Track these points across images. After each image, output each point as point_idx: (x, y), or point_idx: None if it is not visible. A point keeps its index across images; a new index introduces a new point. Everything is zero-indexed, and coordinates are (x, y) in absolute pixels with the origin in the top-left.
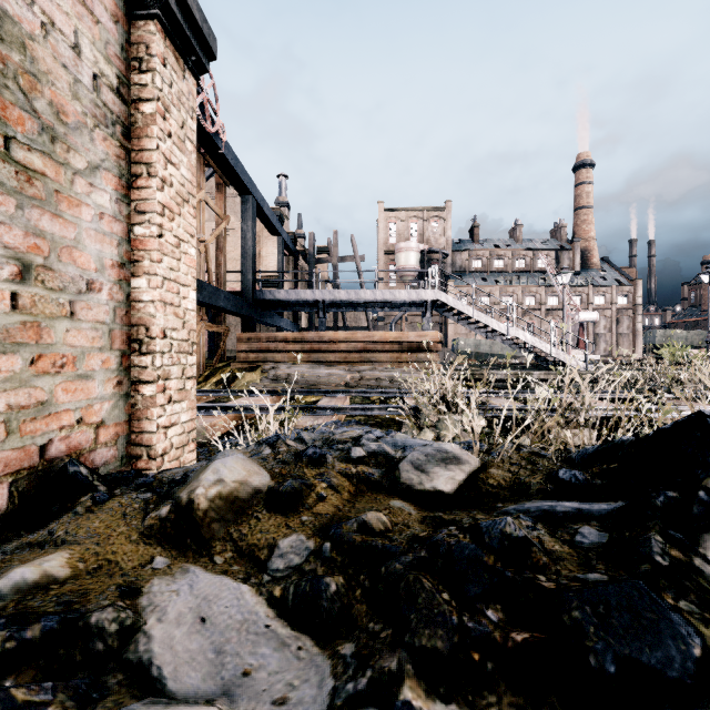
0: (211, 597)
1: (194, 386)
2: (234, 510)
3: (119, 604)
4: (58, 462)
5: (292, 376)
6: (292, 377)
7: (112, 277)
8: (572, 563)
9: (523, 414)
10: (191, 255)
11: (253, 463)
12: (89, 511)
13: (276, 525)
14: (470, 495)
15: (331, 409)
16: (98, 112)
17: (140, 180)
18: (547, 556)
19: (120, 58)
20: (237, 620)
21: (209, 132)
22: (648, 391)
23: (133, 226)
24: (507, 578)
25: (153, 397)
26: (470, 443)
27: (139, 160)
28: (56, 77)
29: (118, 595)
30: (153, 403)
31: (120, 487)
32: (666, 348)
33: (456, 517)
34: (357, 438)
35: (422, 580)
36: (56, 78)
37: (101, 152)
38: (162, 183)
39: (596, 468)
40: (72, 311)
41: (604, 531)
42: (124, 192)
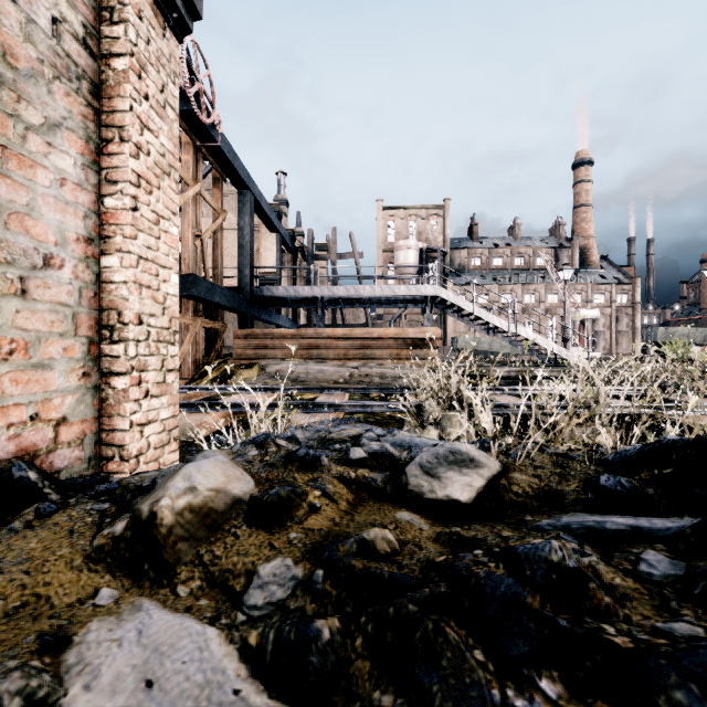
0: (165, 647)
1: (177, 379)
2: (207, 526)
3: (33, 664)
4: (4, 465)
5: (289, 373)
6: (289, 374)
7: (77, 254)
8: (644, 604)
9: (530, 411)
10: (173, 235)
11: (235, 466)
12: (28, 527)
13: (257, 544)
14: (491, 505)
15: (328, 406)
16: (58, 62)
17: (111, 145)
18: (608, 593)
19: (87, 5)
20: (197, 683)
21: (204, 123)
22: (658, 387)
23: (104, 198)
24: (562, 630)
25: (126, 391)
26: (485, 442)
27: (110, 122)
28: (1, 11)
29: (35, 649)
30: (126, 397)
31: (76, 495)
32: (668, 346)
33: (478, 534)
34: (357, 437)
35: (444, 630)
36: (1, 12)
37: (62, 109)
38: (137, 150)
39: (645, 474)
40: (24, 288)
41: (677, 559)
42: (93, 158)
